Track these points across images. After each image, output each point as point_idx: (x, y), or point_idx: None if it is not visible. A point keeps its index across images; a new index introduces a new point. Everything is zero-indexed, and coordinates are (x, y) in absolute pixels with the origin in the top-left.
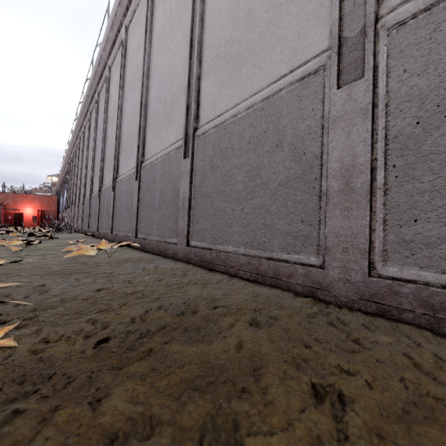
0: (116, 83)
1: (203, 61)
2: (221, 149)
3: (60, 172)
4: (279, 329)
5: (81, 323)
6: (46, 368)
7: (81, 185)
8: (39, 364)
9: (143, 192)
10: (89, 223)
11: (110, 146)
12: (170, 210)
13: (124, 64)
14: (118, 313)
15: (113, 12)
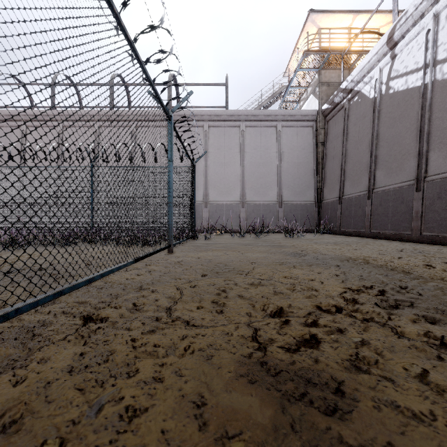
0: None
1: None
2: None
3: None
4: None
5: None
6: None
7: None
8: None
9: None
10: None
11: None
12: None
13: None
14: None
15: None
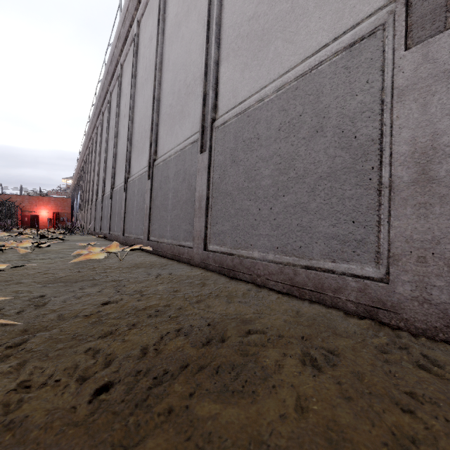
0: (127, 80)
1: (221, 44)
2: (245, 140)
3: (74, 174)
4: (348, 373)
5: (78, 355)
6: (13, 444)
7: (94, 187)
8: (4, 437)
9: (155, 192)
10: (101, 225)
11: (122, 146)
12: (185, 210)
13: (136, 60)
14: (126, 341)
15: (124, 6)
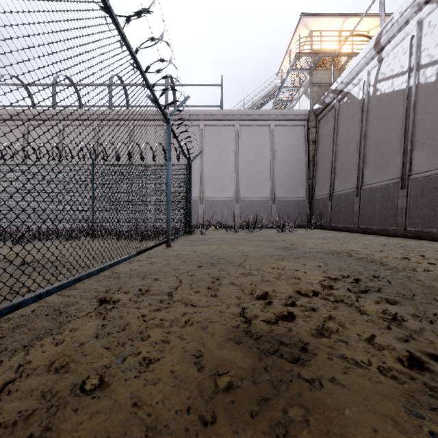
0: None
1: None
2: None
3: None
4: None
5: None
6: None
7: None
8: None
9: None
10: None
11: None
12: None
13: None
14: None
15: None
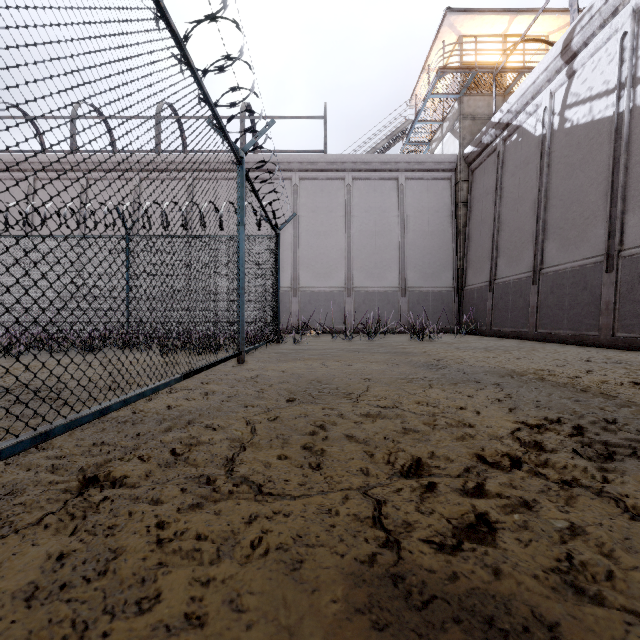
0: None
1: None
2: None
3: None
4: None
5: None
6: None
7: None
8: None
9: None
10: None
11: None
12: None
13: None
14: None
15: None
